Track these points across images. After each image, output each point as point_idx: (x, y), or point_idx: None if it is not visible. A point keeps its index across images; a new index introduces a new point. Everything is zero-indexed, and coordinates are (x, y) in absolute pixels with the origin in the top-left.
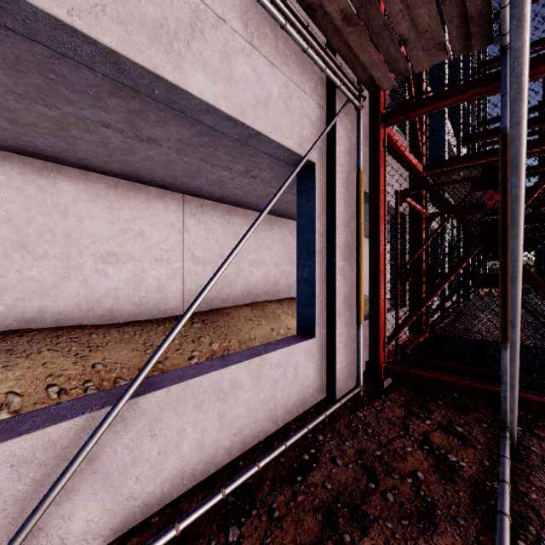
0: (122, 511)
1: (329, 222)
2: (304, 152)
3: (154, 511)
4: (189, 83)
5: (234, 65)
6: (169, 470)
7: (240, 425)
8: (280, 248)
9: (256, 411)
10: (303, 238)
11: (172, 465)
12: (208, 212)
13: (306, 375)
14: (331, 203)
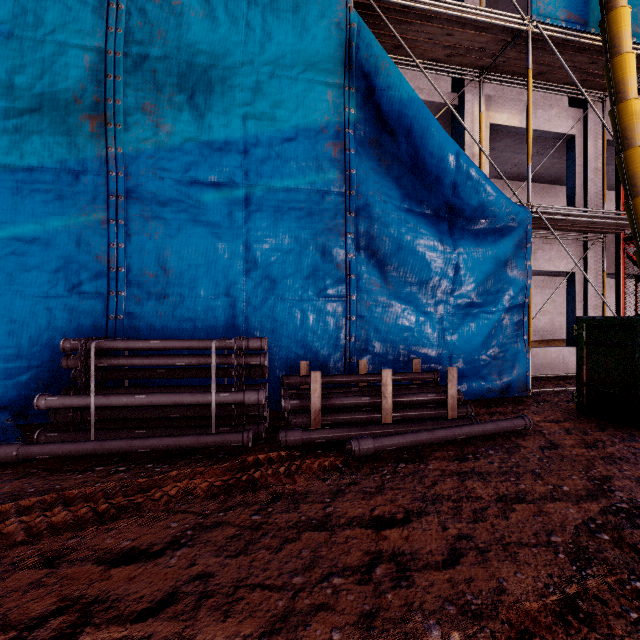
0: None
1: (584, 296)
2: (568, 269)
3: None
4: None
5: (536, 254)
6: None
7: (538, 367)
8: (564, 300)
9: (545, 366)
10: (569, 304)
11: None
12: None
13: (570, 361)
14: (585, 287)
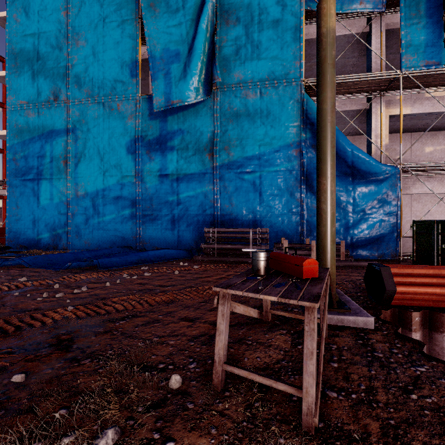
0: (402, 251)
1: None
2: None
3: (407, 254)
4: (413, 192)
5: (423, 184)
6: (409, 250)
7: None
8: None
9: None
10: None
11: (409, 249)
12: (422, 198)
13: None
14: None
